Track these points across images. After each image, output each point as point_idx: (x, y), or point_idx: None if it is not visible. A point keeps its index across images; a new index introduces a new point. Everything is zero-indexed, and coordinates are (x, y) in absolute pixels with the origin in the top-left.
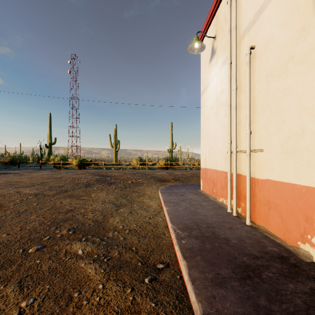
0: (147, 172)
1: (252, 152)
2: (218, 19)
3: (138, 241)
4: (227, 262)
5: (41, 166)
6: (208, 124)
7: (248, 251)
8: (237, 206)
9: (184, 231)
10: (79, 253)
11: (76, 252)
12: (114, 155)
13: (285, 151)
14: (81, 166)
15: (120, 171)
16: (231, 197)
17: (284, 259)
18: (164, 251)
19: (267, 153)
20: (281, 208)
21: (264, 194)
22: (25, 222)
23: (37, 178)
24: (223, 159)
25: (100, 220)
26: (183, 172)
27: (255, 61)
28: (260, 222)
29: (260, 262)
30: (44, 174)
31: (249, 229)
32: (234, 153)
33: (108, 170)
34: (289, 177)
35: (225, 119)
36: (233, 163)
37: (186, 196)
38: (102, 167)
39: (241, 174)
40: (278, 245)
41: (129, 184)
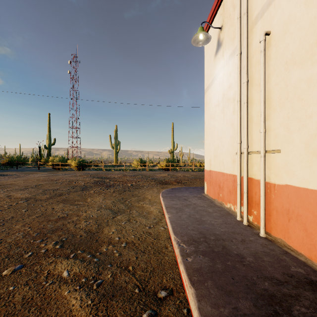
0: (148, 174)
1: (267, 153)
2: (225, 8)
3: (135, 258)
4: (245, 290)
5: (40, 167)
6: (214, 122)
7: (268, 273)
8: (248, 213)
9: (189, 245)
10: (64, 275)
11: (60, 274)
12: (114, 156)
13: (311, 152)
14: (80, 167)
15: (120, 173)
16: (240, 203)
17: (315, 285)
18: (167, 271)
19: (287, 155)
20: (305, 220)
21: (282, 201)
22: (8, 233)
23: (32, 181)
24: (230, 160)
25: (93, 230)
26: (185, 174)
27: (271, 49)
28: (277, 234)
29: (286, 290)
30: (41, 176)
31: (264, 242)
32: (244, 154)
33: (108, 171)
34: (316, 183)
35: (233, 116)
36: (242, 165)
37: (190, 200)
38: (101, 168)
39: (253, 178)
40: (303, 264)
41: (129, 187)
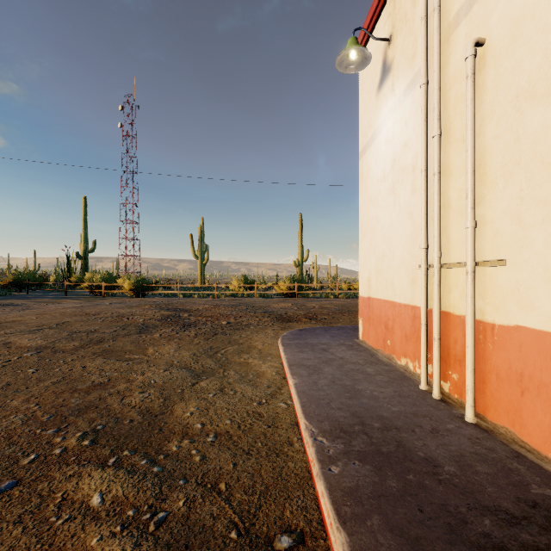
0: (257, 303)
1: (478, 267)
2: (396, 3)
3: (232, 466)
4: (447, 536)
5: (68, 291)
6: (376, 211)
7: (489, 500)
8: (440, 378)
9: (334, 440)
10: (94, 503)
11: (85, 501)
12: (199, 271)
13: None
14: (139, 292)
15: (208, 301)
16: (427, 358)
17: None
18: (292, 493)
19: (518, 269)
20: None
21: (508, 357)
22: None
23: (52, 315)
24: (407, 280)
25: (155, 408)
26: (322, 303)
27: (486, 72)
28: (499, 418)
29: (528, 536)
30: (68, 307)
31: (475, 434)
32: (434, 269)
33: (187, 299)
34: None
35: (412, 200)
36: (430, 289)
37: (333, 352)
38: (176, 293)
39: (451, 313)
40: None
41: (223, 327)
